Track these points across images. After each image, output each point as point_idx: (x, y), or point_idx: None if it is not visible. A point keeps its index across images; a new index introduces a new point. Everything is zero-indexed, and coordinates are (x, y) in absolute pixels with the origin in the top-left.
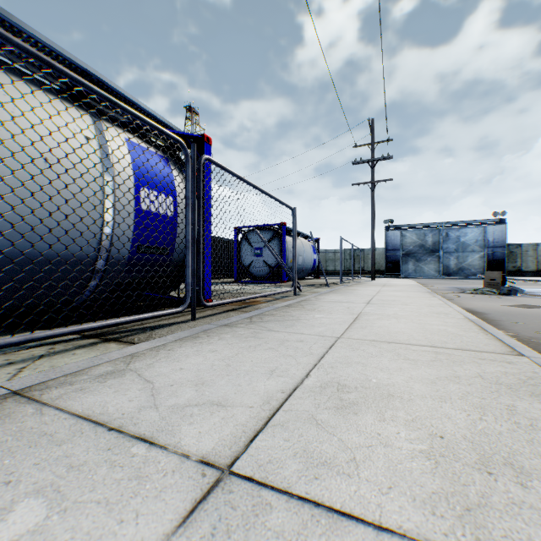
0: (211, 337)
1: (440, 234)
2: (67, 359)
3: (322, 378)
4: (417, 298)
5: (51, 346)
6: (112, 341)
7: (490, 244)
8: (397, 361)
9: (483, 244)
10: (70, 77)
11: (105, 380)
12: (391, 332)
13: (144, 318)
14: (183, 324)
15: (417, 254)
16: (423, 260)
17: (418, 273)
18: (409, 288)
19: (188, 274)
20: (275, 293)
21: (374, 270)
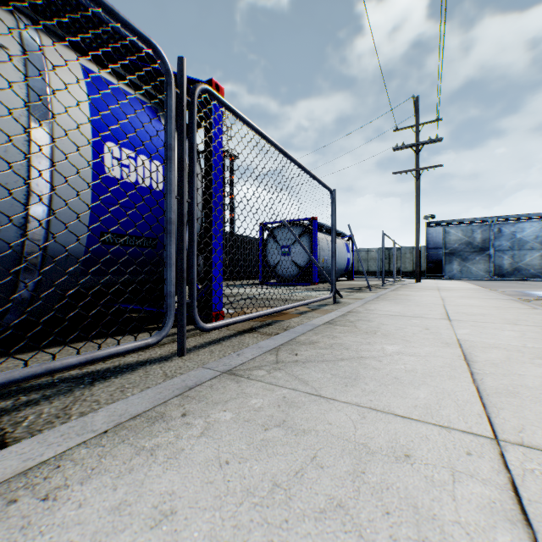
0: (188, 421)
1: (491, 230)
2: None
3: None
4: (513, 311)
5: None
6: None
7: None
8: None
9: None
10: None
11: None
12: None
13: (67, 366)
14: (159, 365)
15: (462, 252)
16: (471, 260)
17: (464, 274)
18: (477, 294)
19: (170, 277)
20: (310, 302)
21: (418, 270)
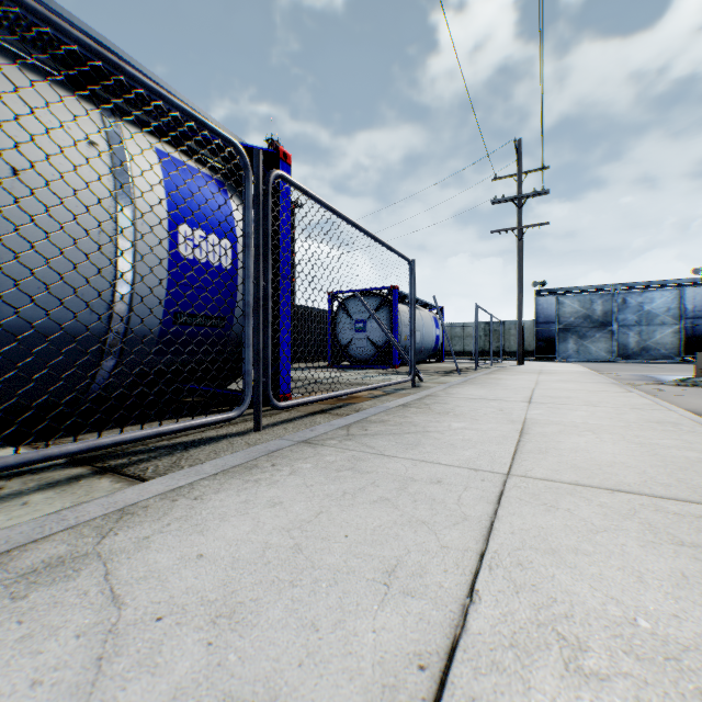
0: (278, 468)
1: (614, 300)
2: (2, 518)
3: (509, 605)
4: (603, 394)
5: (2, 482)
6: (110, 472)
7: (689, 314)
8: (660, 548)
9: (679, 314)
10: (22, 5)
11: (27, 591)
12: (601, 464)
13: (170, 431)
14: (239, 437)
15: (580, 328)
16: (589, 337)
17: (582, 355)
18: (580, 377)
19: (248, 357)
20: (384, 385)
21: (521, 350)
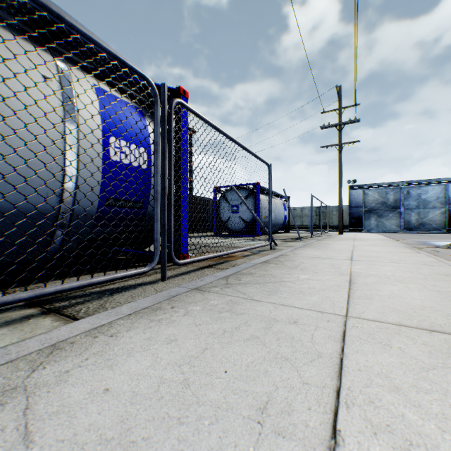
0: (176, 310)
1: (401, 192)
2: None
3: (370, 448)
4: (401, 254)
5: None
6: (53, 312)
7: None
8: None
9: (444, 201)
10: None
11: None
12: (414, 307)
13: (99, 281)
14: (150, 285)
15: (378, 210)
16: (385, 216)
17: (380, 228)
18: (382, 243)
19: (157, 229)
20: (252, 248)
21: (341, 224)
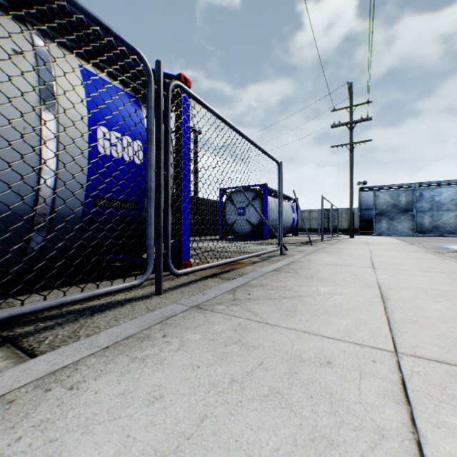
0: (168, 340)
1: (414, 194)
2: None
3: None
4: (426, 261)
5: None
6: (8, 344)
7: None
8: None
9: None
10: None
11: None
12: None
13: (74, 300)
14: (142, 301)
15: (390, 213)
16: (396, 219)
17: (391, 231)
18: (400, 247)
19: (150, 233)
20: (260, 254)
21: (352, 228)
